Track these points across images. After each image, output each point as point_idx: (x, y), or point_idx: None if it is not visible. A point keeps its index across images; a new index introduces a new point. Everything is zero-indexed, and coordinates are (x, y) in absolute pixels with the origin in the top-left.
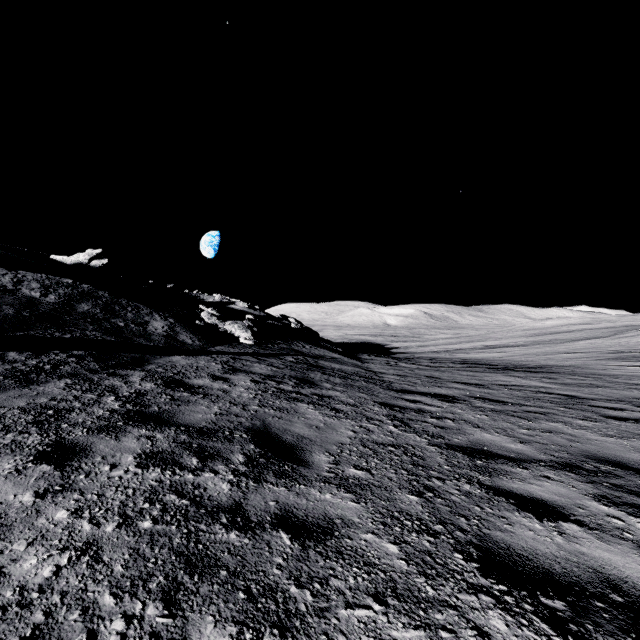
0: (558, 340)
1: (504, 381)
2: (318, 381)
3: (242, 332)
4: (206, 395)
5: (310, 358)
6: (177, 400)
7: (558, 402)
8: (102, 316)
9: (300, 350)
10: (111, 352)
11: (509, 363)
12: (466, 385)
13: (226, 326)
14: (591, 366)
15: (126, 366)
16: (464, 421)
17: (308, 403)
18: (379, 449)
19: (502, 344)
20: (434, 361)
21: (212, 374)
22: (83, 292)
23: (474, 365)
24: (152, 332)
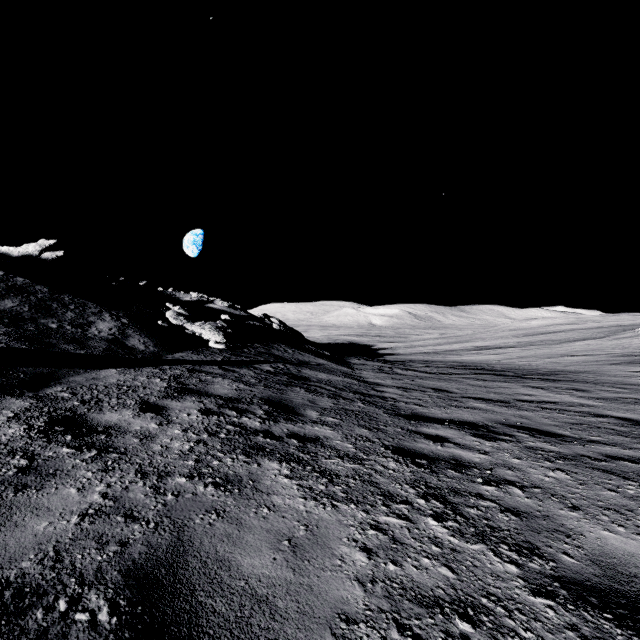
0: (551, 341)
1: (528, 395)
2: (300, 406)
3: (213, 334)
4: (103, 451)
5: (292, 366)
6: (32, 471)
7: (628, 433)
8: (29, 315)
9: (281, 355)
10: (4, 366)
11: (514, 368)
12: (488, 403)
13: (195, 327)
14: (610, 372)
15: (12, 389)
16: (540, 490)
17: (281, 459)
18: (438, 636)
19: (493, 345)
20: (430, 365)
21: (144, 400)
22: (13, 286)
23: (477, 371)
24: (93, 335)
